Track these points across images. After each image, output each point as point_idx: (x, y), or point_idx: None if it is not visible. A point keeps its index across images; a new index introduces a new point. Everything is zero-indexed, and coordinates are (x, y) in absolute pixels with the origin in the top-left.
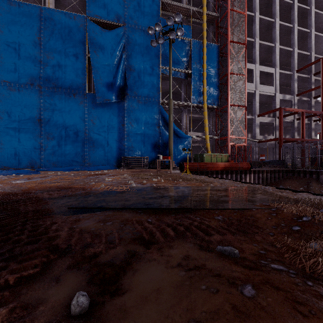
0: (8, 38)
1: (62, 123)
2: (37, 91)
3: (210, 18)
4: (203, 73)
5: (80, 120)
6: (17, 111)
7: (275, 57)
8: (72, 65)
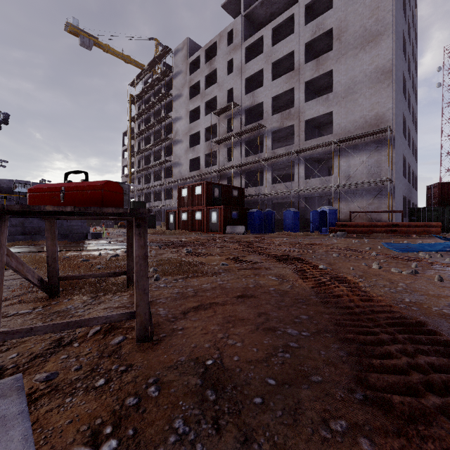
0: None
1: None
2: None
3: None
4: None
5: None
6: None
7: None
8: None
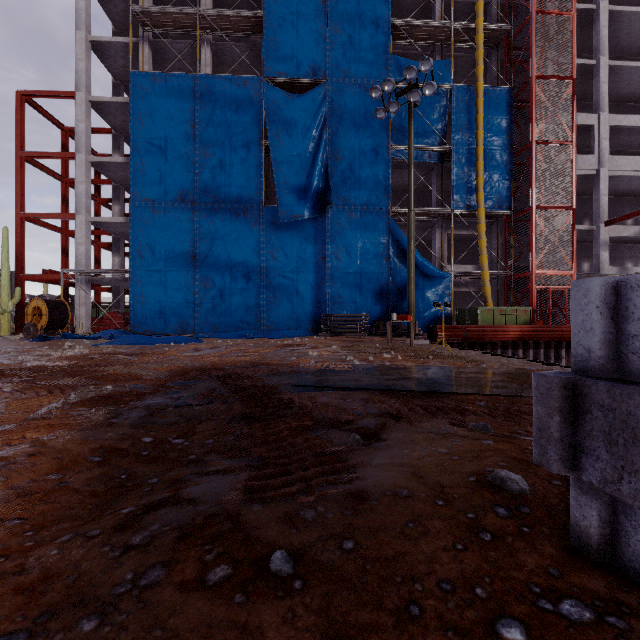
0: (151, 132)
1: (226, 260)
2: (190, 210)
3: (493, 36)
4: (477, 148)
5: (253, 253)
6: (164, 244)
7: None
8: (241, 163)
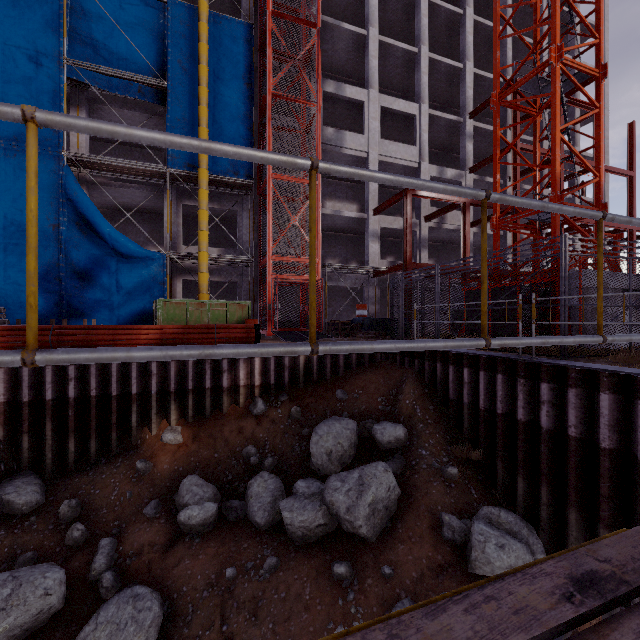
0: None
1: None
2: None
3: None
4: (199, 89)
5: None
6: None
7: (419, 78)
8: None
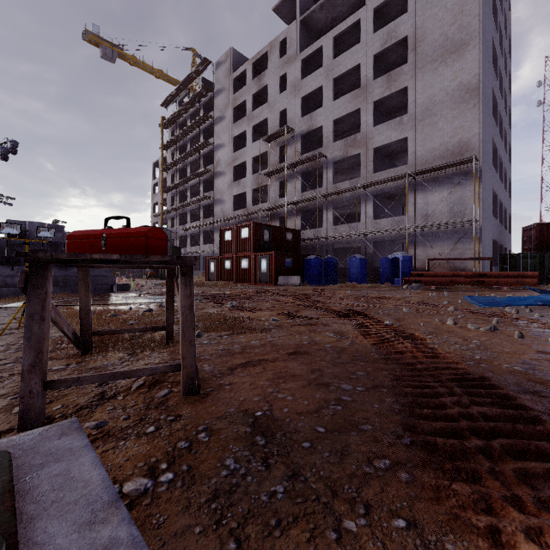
0: None
1: None
2: None
3: None
4: None
5: None
6: None
7: None
8: None
